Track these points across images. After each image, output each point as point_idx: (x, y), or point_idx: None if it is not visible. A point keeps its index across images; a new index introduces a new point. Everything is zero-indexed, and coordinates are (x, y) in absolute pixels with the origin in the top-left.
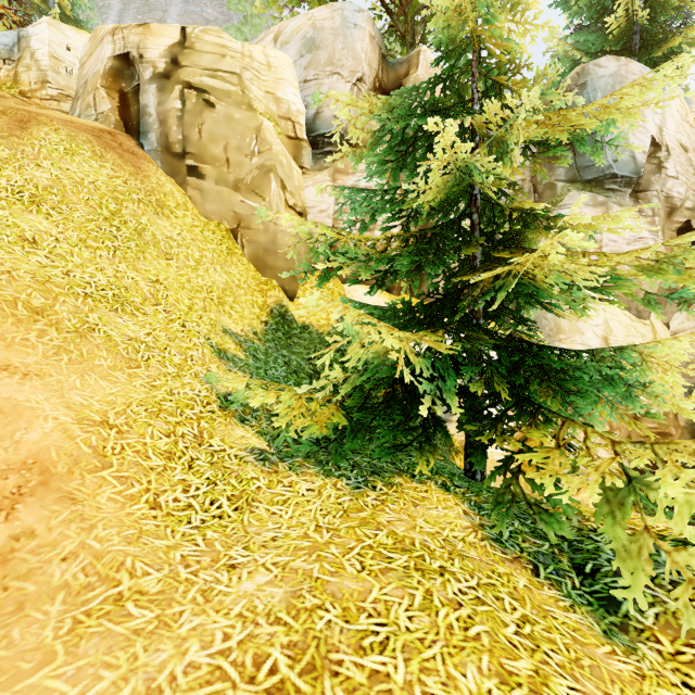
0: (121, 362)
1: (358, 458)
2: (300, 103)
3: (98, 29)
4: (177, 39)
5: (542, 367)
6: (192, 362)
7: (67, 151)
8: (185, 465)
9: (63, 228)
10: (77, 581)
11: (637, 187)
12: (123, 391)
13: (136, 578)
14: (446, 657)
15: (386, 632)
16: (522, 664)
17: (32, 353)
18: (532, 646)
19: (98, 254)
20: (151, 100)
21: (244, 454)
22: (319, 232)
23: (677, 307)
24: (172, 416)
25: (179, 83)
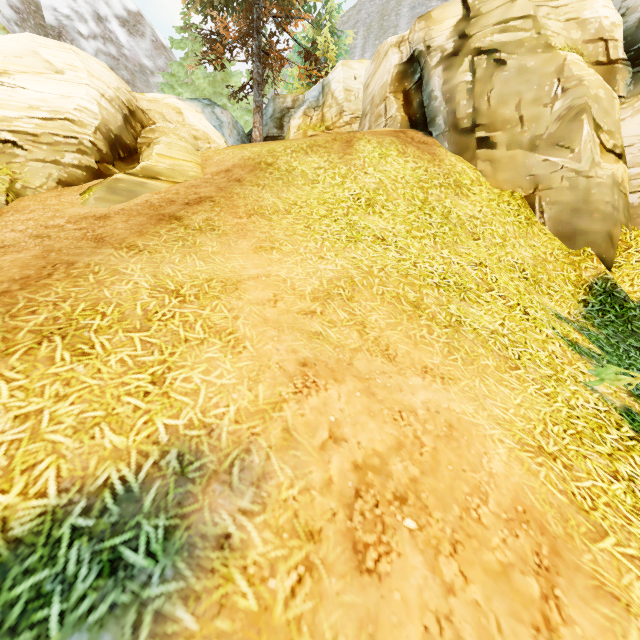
0: (499, 361)
1: None
2: (614, 14)
3: (380, 49)
4: (459, 14)
5: None
6: (558, 359)
7: (380, 156)
8: None
9: (393, 223)
10: None
11: None
12: (526, 401)
13: None
14: None
15: None
16: None
17: (433, 352)
18: None
19: (422, 243)
20: (438, 85)
21: None
22: None
23: None
24: (595, 443)
25: (468, 54)
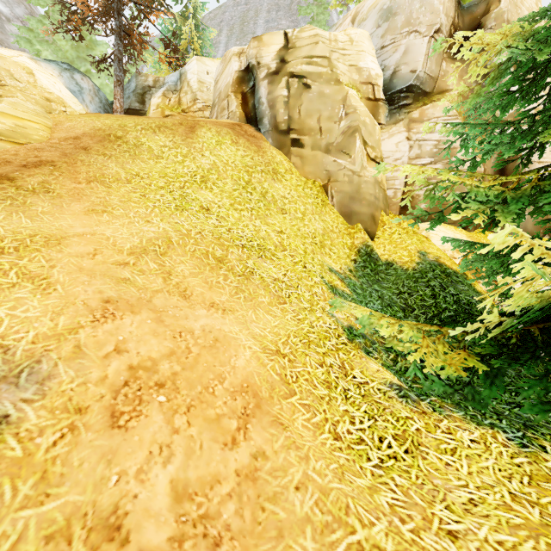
0: (273, 298)
1: (494, 404)
2: (378, 68)
3: (226, 54)
4: (281, 43)
5: None
6: (317, 297)
7: (217, 142)
8: (341, 395)
9: (220, 197)
10: (316, 517)
11: None
12: (281, 324)
13: (367, 527)
14: None
15: None
16: None
17: (223, 293)
18: None
19: (242, 214)
20: (265, 94)
21: (385, 389)
22: (444, 176)
23: None
24: (318, 347)
25: (285, 75)
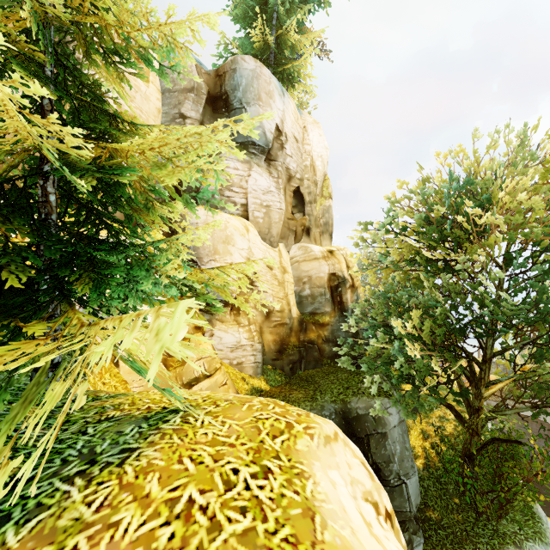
0: None
1: None
2: None
3: None
4: None
5: (93, 261)
6: None
7: None
8: None
9: None
10: None
11: (270, 157)
12: None
13: None
14: None
15: None
16: None
17: None
18: None
19: None
20: None
21: None
22: None
23: (293, 241)
24: None
25: None
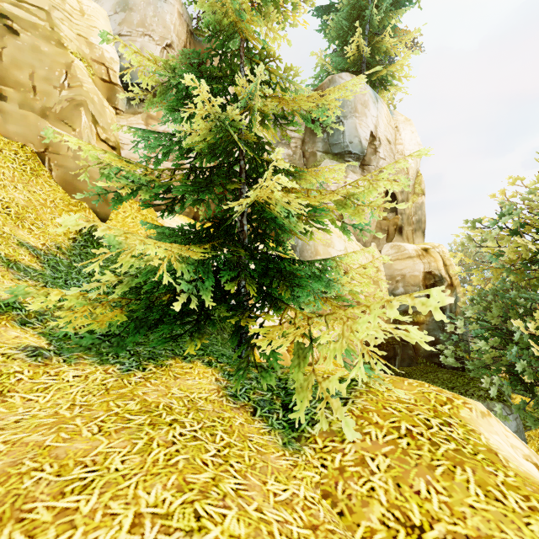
0: None
1: (141, 349)
2: (114, 52)
3: None
4: None
5: (281, 272)
6: None
7: None
8: None
9: None
10: None
11: (364, 162)
12: None
13: None
14: (140, 483)
15: (94, 476)
16: (205, 475)
17: None
18: (222, 462)
19: None
20: None
21: (14, 352)
22: (106, 159)
23: (385, 241)
24: None
25: None
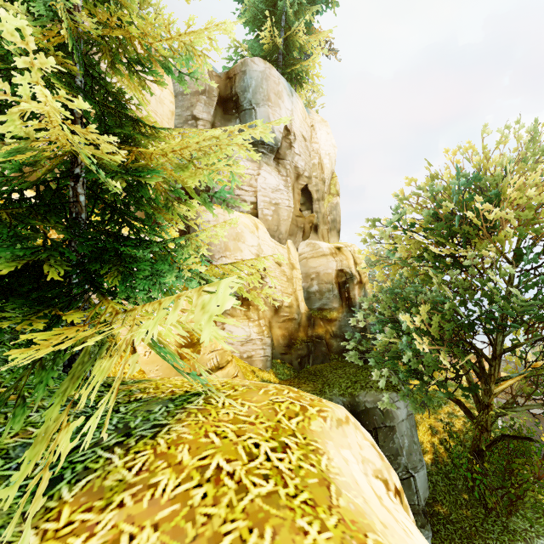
0: None
1: None
2: None
3: None
4: None
5: (120, 256)
6: None
7: None
8: None
9: None
10: None
11: (279, 155)
12: None
13: None
14: None
15: None
16: None
17: None
18: None
19: None
20: None
21: None
22: None
23: (302, 238)
24: None
25: None
